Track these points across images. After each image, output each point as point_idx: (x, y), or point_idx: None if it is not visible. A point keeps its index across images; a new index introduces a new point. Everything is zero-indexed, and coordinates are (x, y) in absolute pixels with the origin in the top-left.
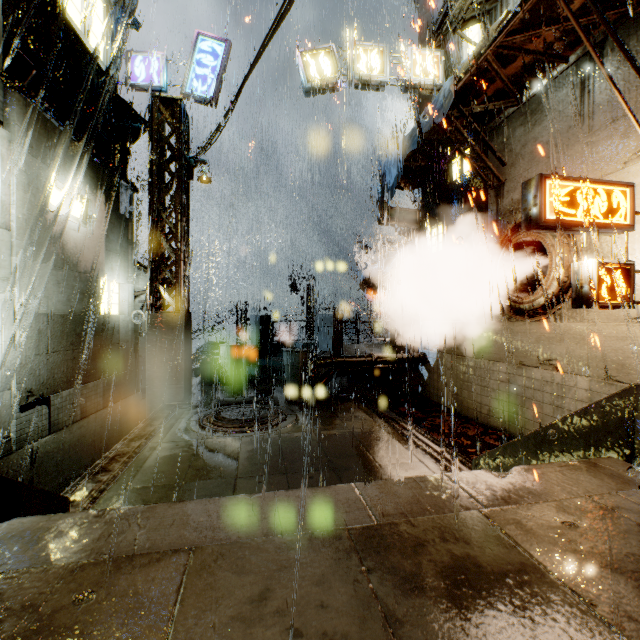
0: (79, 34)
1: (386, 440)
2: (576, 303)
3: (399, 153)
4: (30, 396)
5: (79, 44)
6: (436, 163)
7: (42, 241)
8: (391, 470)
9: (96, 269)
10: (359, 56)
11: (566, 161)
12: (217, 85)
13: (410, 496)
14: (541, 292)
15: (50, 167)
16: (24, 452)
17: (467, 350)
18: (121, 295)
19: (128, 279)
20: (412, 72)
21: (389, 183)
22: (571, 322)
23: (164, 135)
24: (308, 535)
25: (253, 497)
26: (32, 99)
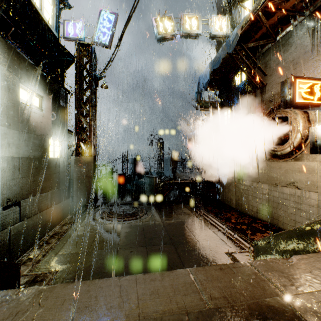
0: (38, 9)
1: (201, 226)
2: (312, 150)
3: (207, 71)
4: (9, 201)
5: (38, 15)
6: (227, 76)
7: (16, 118)
8: (205, 245)
9: (46, 133)
10: (185, 20)
11: (303, 71)
12: (111, 37)
13: (228, 281)
14: (288, 145)
15: (20, 78)
16: (5, 232)
17: (244, 176)
18: (61, 147)
19: (64, 139)
20: (214, 28)
21: (201, 87)
22: (306, 161)
23: (83, 63)
24: (158, 320)
25: (121, 279)
26: (9, 41)
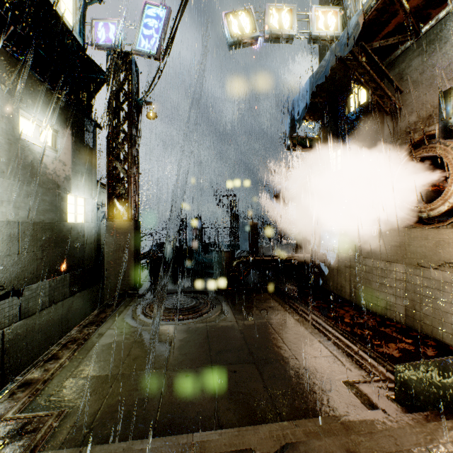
0: (50, 1)
1: (299, 331)
2: None
3: (306, 89)
4: (1, 290)
5: (51, 9)
6: (335, 99)
7: (13, 162)
8: (308, 365)
9: (63, 186)
10: (272, 15)
11: None
12: (160, 42)
13: None
14: (441, 201)
15: (21, 102)
16: None
17: (364, 252)
18: (86, 207)
19: (92, 195)
20: (315, 26)
21: (297, 116)
22: None
23: (118, 82)
24: None
25: None
26: (1, 42)
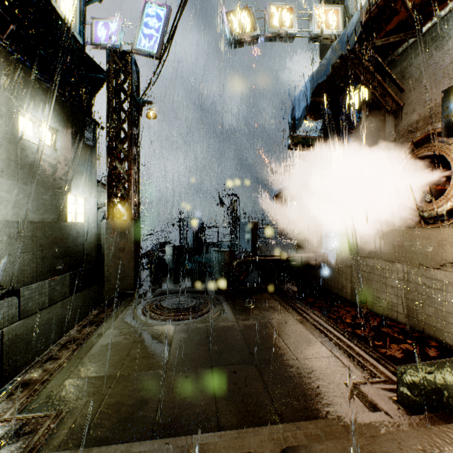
0: None
1: (300, 332)
2: None
3: (307, 88)
4: (0, 289)
5: (51, 8)
6: (336, 98)
7: (12, 161)
8: (309, 366)
9: (63, 186)
10: (273, 14)
11: None
12: (160, 41)
13: None
14: (443, 201)
15: (20, 101)
16: None
17: (366, 252)
18: (86, 207)
19: (92, 194)
20: (316, 24)
21: (298, 115)
22: None
23: (118, 81)
24: None
25: None
26: None
